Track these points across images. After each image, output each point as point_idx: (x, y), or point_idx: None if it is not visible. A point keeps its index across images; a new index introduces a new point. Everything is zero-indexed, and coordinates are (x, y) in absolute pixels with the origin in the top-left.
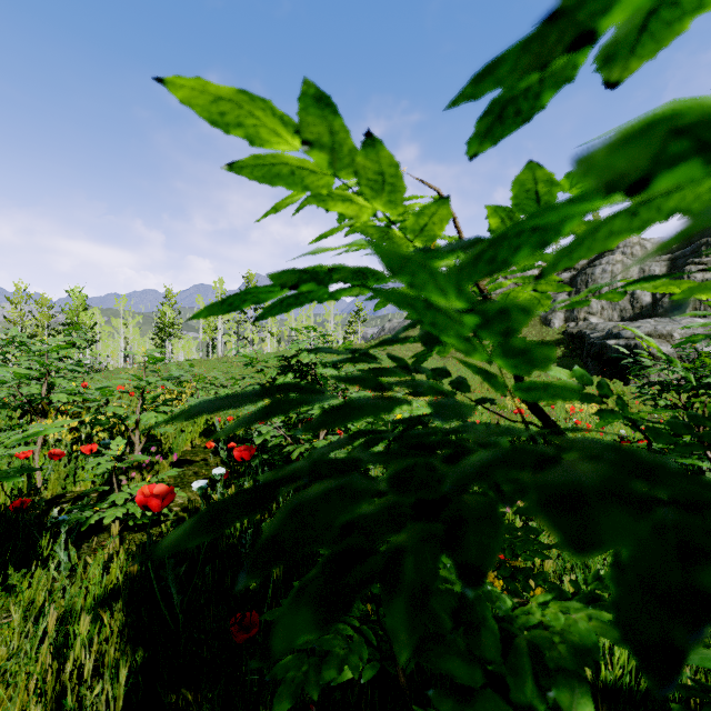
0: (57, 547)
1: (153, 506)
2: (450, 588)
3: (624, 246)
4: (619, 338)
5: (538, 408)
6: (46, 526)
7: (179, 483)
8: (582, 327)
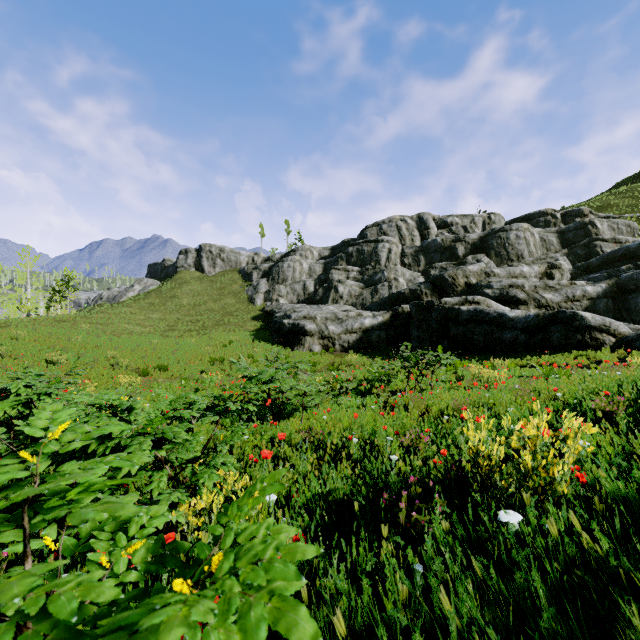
0: None
1: None
2: None
3: (302, 249)
4: (290, 318)
5: None
6: None
7: None
8: (274, 306)
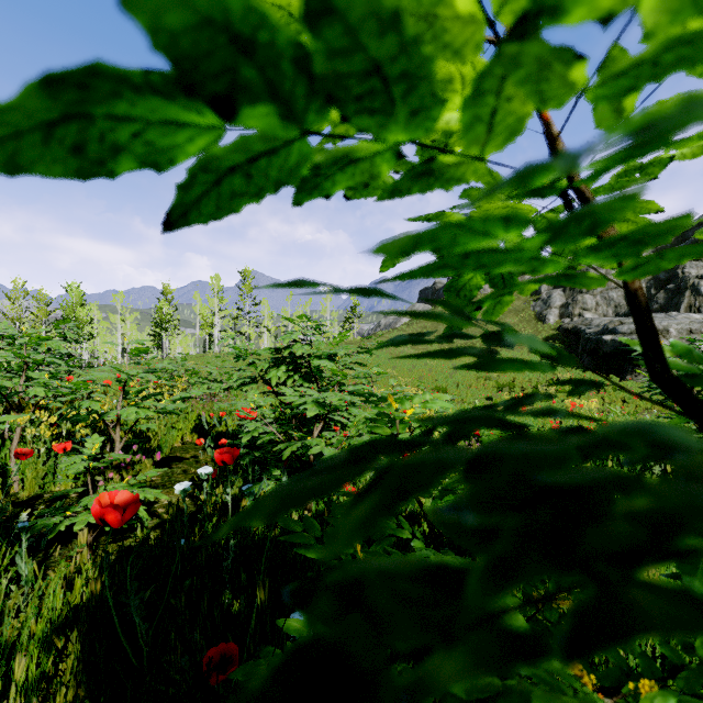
0: (17, 558)
1: (109, 520)
2: (509, 684)
3: None
4: (615, 333)
5: (692, 395)
6: (17, 530)
7: (166, 482)
8: (577, 322)
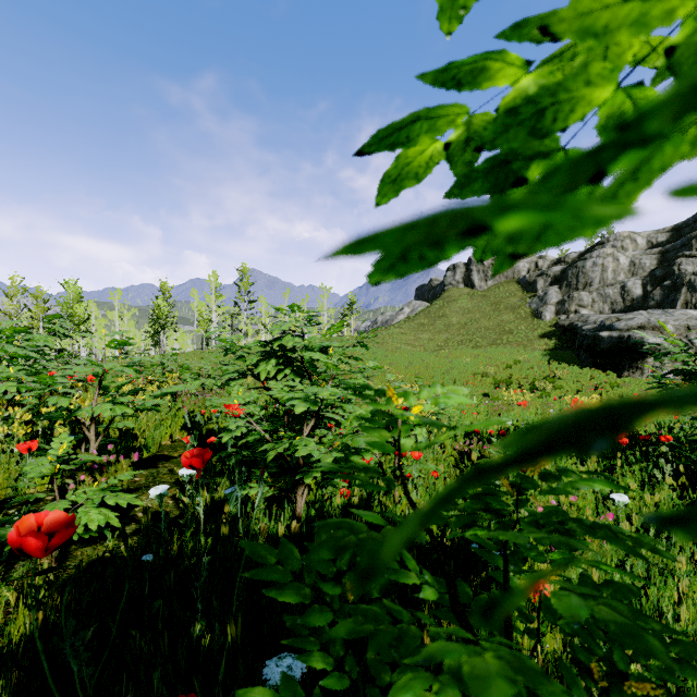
0: None
1: (32, 546)
2: None
3: (615, 239)
4: (612, 330)
5: None
6: None
7: (150, 483)
8: (574, 319)
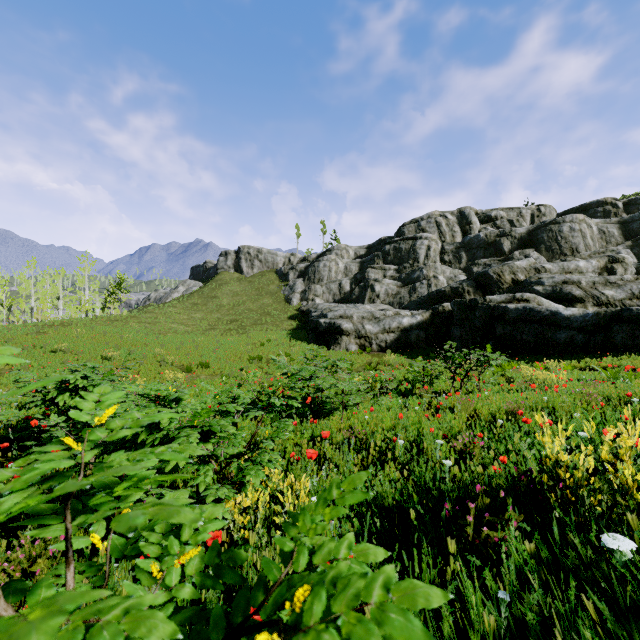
0: None
1: None
2: None
3: (337, 249)
4: (326, 317)
5: None
6: None
7: None
8: (310, 306)
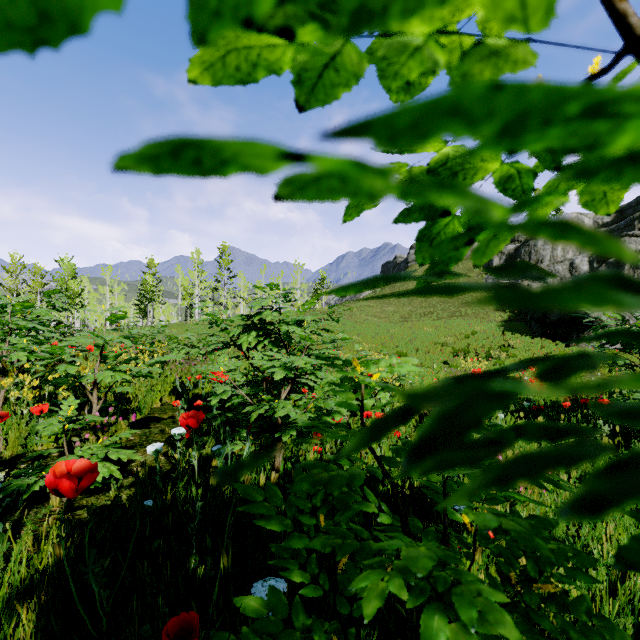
0: None
1: (63, 488)
2: None
3: None
4: None
5: None
6: None
7: (144, 442)
8: None
